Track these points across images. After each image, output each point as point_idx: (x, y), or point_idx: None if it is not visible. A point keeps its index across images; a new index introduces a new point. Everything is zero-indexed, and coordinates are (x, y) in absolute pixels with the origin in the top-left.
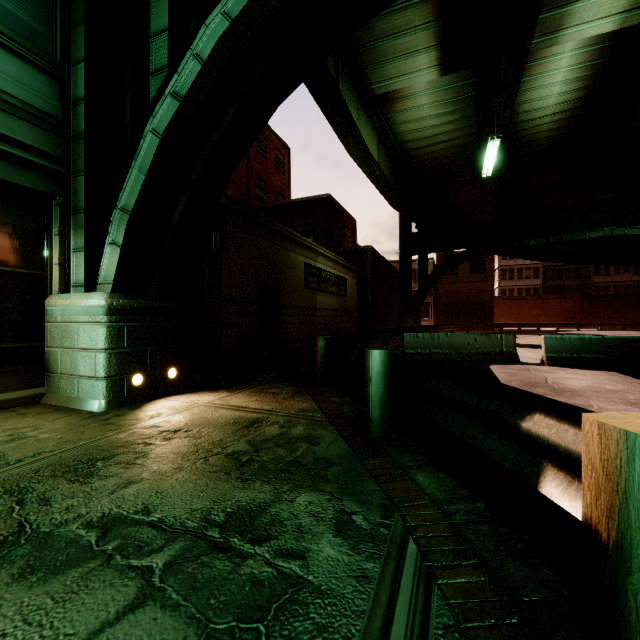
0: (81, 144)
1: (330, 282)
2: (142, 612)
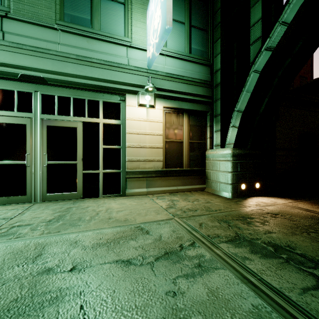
0: (218, 88)
1: None
2: None
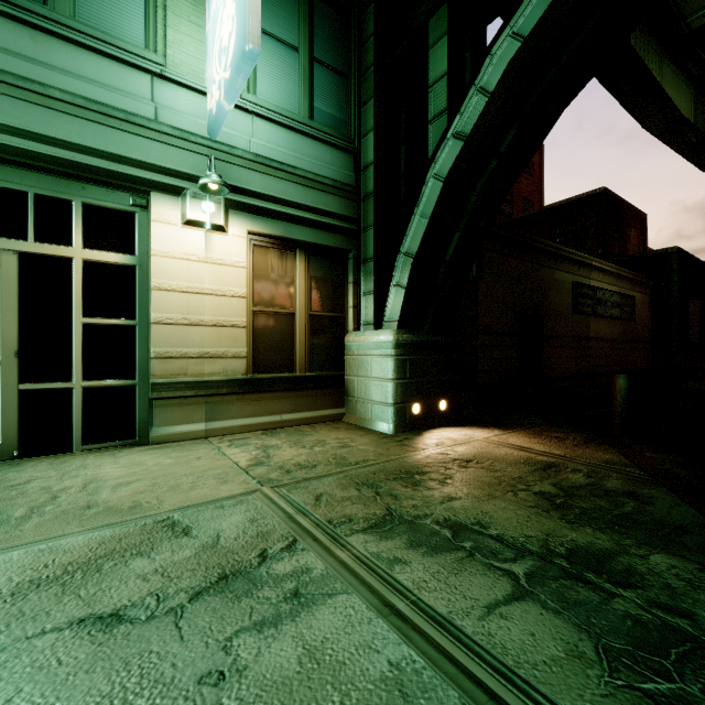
0: (369, 203)
1: (609, 303)
2: (525, 604)
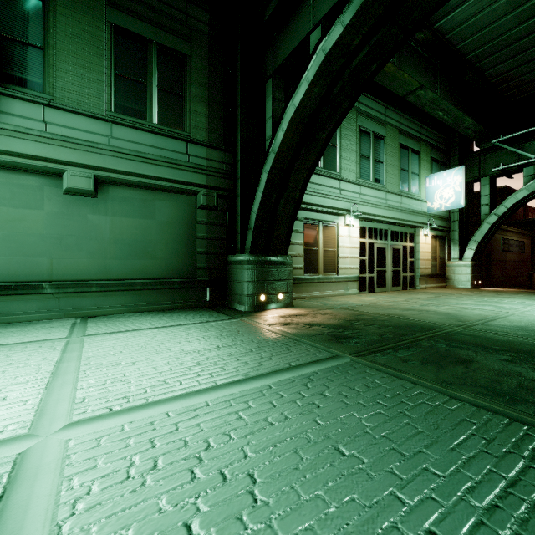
0: (455, 223)
1: (514, 245)
2: None
